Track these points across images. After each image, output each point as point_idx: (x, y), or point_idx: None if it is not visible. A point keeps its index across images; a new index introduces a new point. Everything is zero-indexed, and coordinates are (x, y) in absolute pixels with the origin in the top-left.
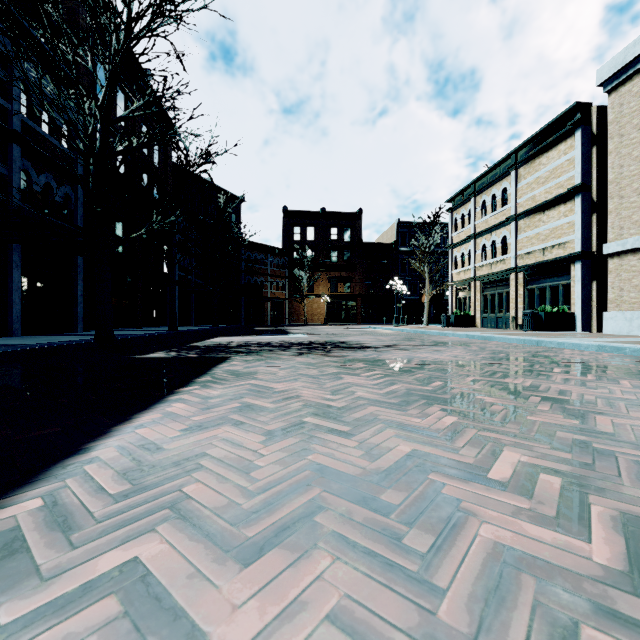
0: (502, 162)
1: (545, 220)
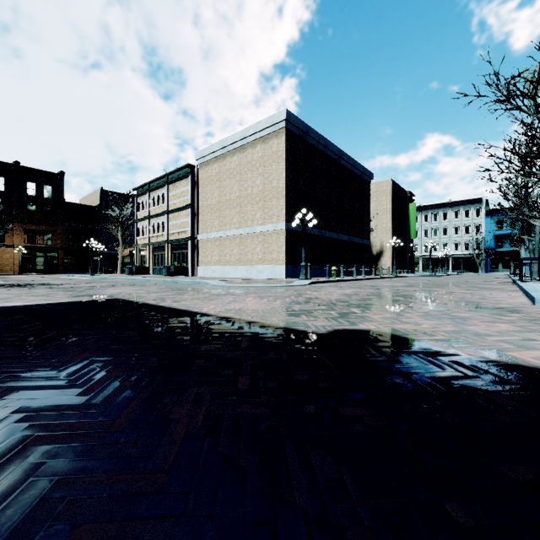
0: (162, 178)
1: (179, 217)
